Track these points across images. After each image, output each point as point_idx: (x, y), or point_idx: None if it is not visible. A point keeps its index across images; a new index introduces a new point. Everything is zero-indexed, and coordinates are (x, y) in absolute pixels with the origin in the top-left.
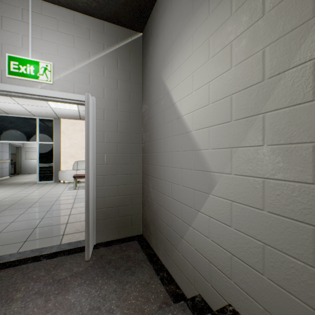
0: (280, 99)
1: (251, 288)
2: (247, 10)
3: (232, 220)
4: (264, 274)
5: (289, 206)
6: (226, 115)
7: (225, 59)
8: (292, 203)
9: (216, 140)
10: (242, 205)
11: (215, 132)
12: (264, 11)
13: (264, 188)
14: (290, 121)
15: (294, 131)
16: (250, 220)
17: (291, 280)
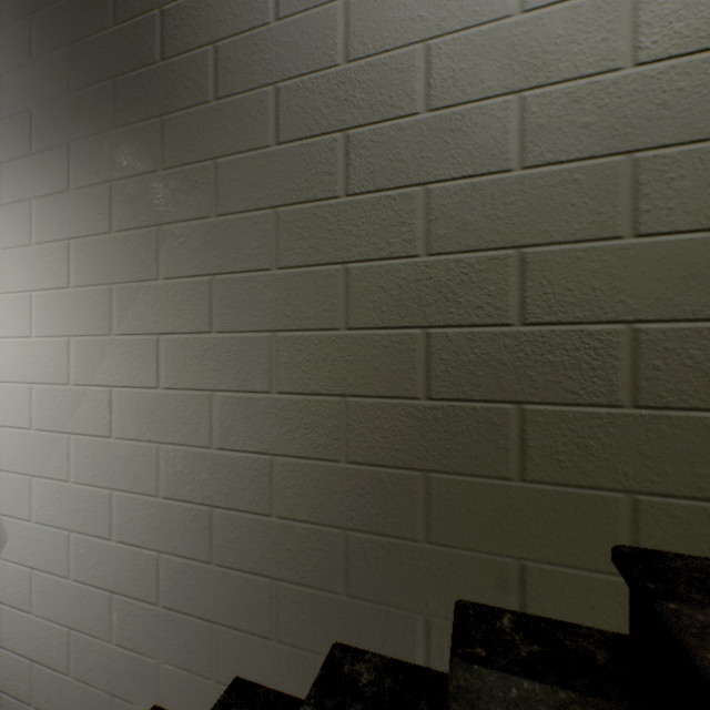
0: (85, 421)
1: (56, 703)
2: (52, 259)
3: (33, 601)
4: (70, 673)
5: (92, 569)
6: (25, 415)
7: (24, 315)
8: (95, 565)
9: (9, 454)
10: (46, 574)
11: (8, 440)
12: (70, 282)
13: (70, 546)
14: (93, 456)
15: (97, 470)
16: (56, 596)
17: (94, 668)
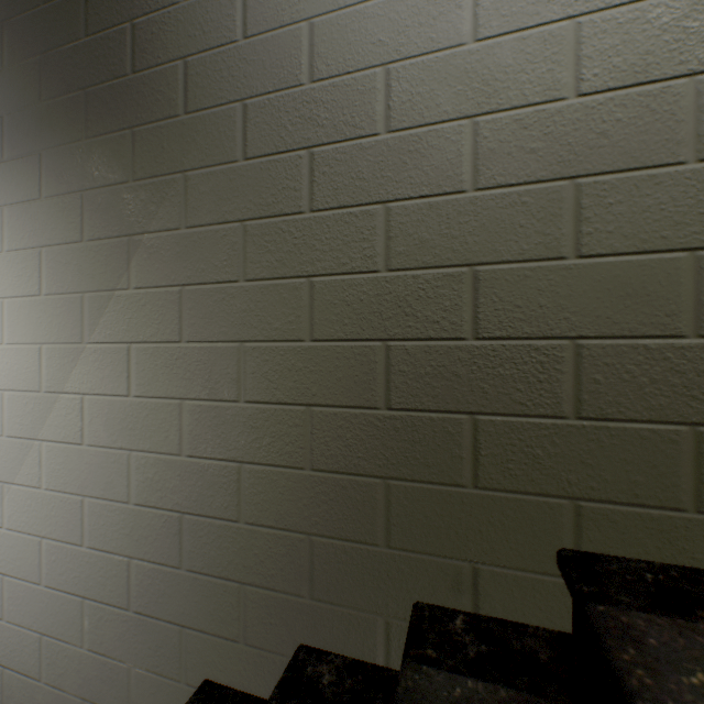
0: (57, 428)
1: None
2: (24, 267)
3: (4, 608)
4: (42, 679)
5: (64, 575)
6: None
7: None
8: (67, 571)
9: None
10: (18, 581)
11: None
12: (42, 289)
13: (42, 552)
14: (65, 462)
15: (69, 477)
16: (27, 602)
17: (66, 673)
